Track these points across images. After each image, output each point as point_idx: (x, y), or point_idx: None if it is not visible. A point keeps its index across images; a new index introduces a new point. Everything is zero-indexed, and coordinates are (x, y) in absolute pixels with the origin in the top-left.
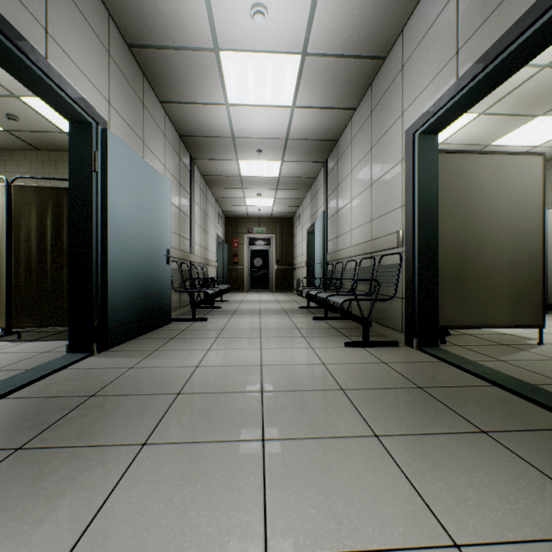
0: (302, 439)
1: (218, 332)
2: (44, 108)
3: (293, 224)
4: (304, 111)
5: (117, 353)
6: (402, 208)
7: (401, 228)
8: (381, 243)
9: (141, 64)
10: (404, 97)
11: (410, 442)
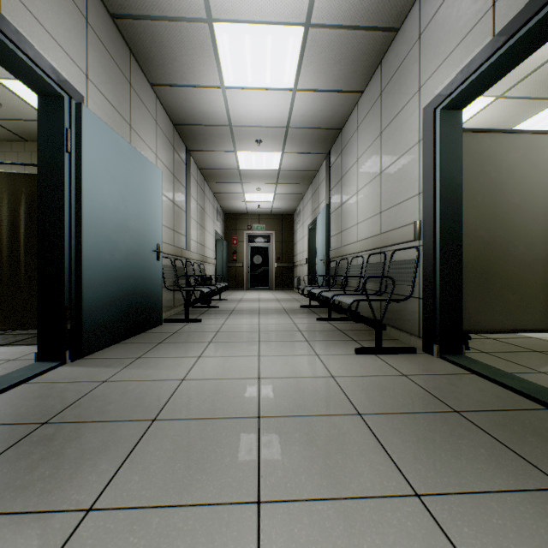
0: (313, 501)
1: (212, 335)
2: (26, 92)
3: (294, 221)
4: (307, 95)
5: (94, 361)
6: (419, 196)
7: (418, 219)
8: (393, 236)
9: (127, 38)
10: (422, 70)
11: (468, 507)
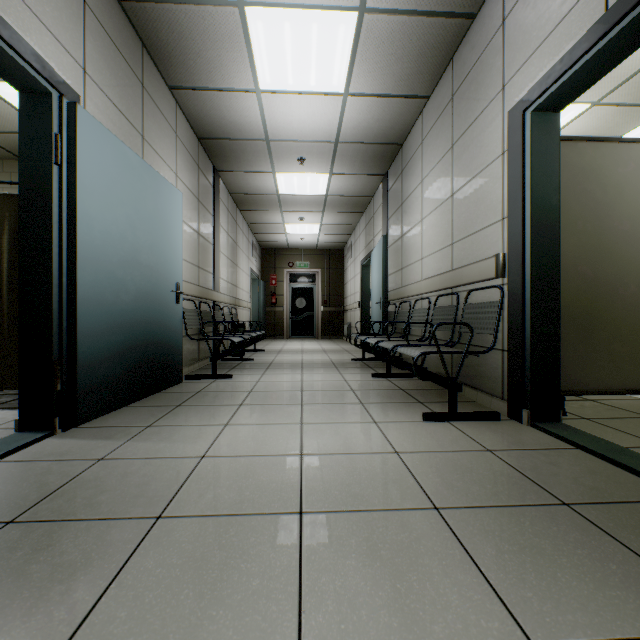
0: None
1: (244, 396)
2: (17, 97)
3: (343, 257)
4: (361, 101)
5: (91, 431)
6: (503, 222)
7: (501, 251)
8: (469, 273)
9: (138, 27)
10: (507, 63)
11: None
